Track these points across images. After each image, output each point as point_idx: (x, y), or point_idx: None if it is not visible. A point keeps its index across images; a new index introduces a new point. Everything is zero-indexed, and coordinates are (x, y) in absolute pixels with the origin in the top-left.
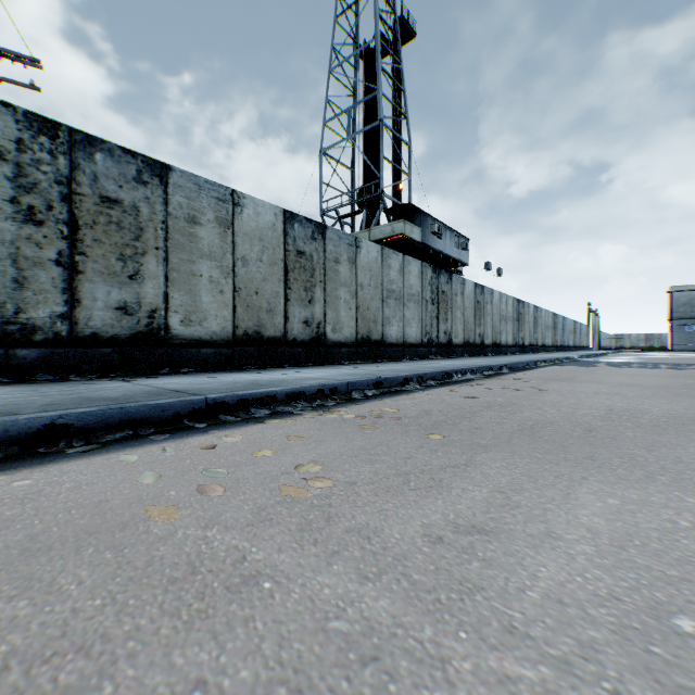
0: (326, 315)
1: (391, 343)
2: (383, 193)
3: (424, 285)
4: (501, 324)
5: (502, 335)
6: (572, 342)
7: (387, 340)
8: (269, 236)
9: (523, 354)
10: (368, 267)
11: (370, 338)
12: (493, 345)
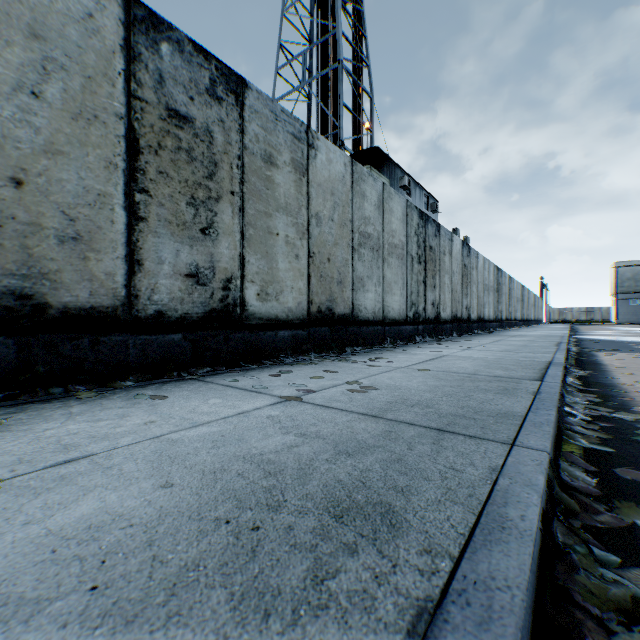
0: (245, 264)
1: (365, 319)
2: (343, 145)
3: (409, 233)
4: (484, 294)
5: (485, 307)
6: (533, 316)
7: (359, 314)
8: (73, 39)
9: (504, 330)
10: (329, 188)
11: (333, 311)
12: (478, 320)
